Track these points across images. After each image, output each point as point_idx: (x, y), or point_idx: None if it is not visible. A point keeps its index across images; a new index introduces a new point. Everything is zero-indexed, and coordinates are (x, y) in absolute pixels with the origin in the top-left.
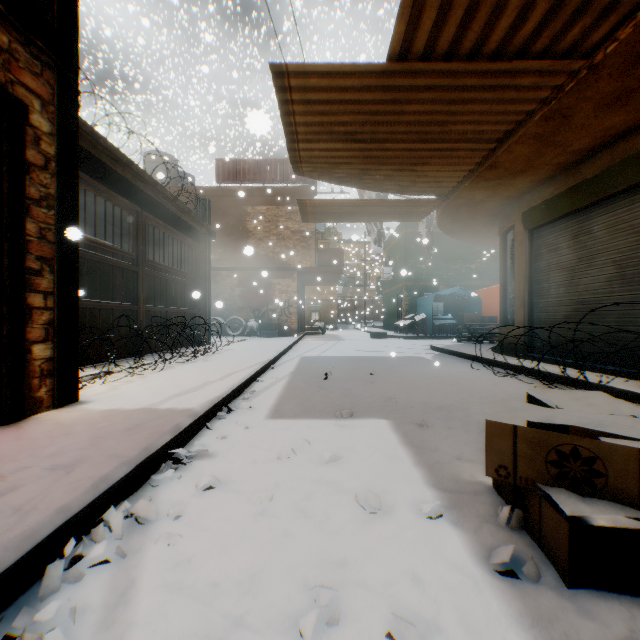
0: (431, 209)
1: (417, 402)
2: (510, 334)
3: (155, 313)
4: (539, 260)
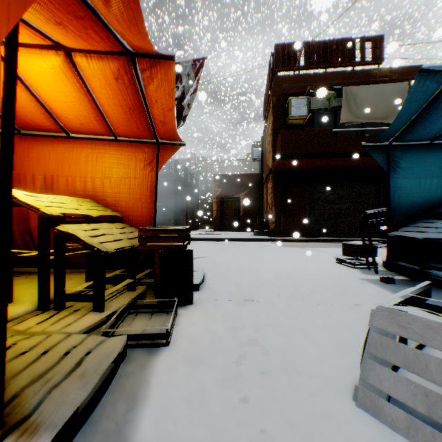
0: None
1: None
2: None
3: None
4: None
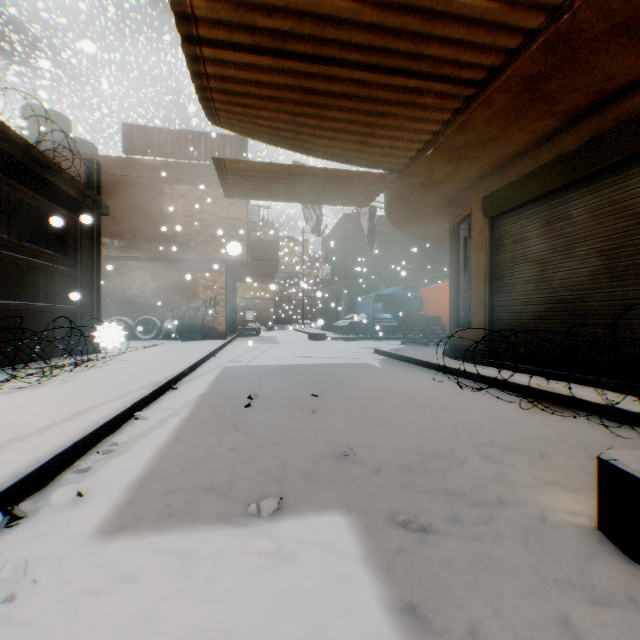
0: (381, 189)
1: (386, 453)
2: (467, 337)
3: None
4: (502, 252)
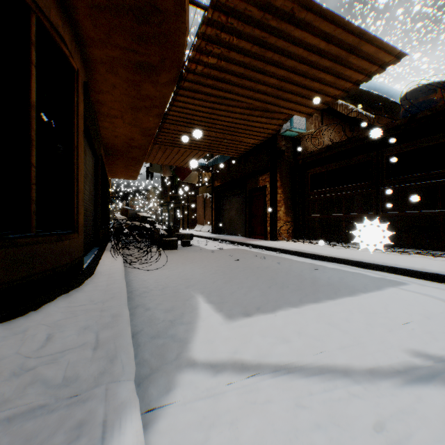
0: (199, 54)
1: (204, 251)
2: (76, 246)
3: (399, 217)
4: None
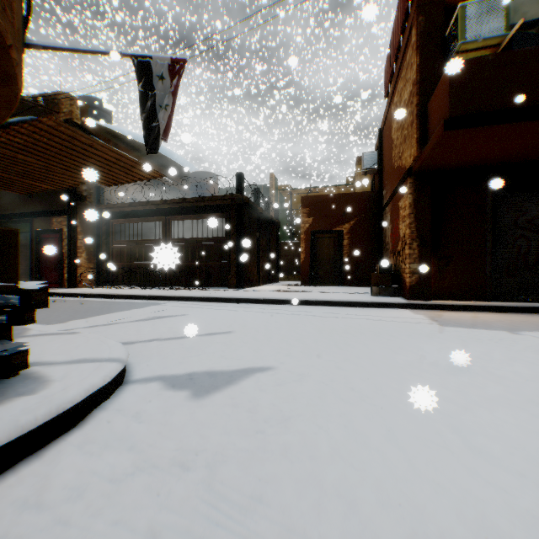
0: (9, 134)
1: None
2: None
3: (179, 266)
4: None
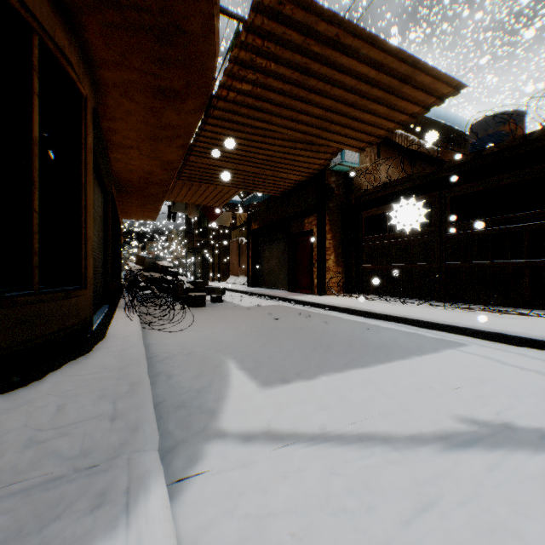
0: (231, 79)
1: (238, 309)
2: (84, 304)
3: (464, 268)
4: None
